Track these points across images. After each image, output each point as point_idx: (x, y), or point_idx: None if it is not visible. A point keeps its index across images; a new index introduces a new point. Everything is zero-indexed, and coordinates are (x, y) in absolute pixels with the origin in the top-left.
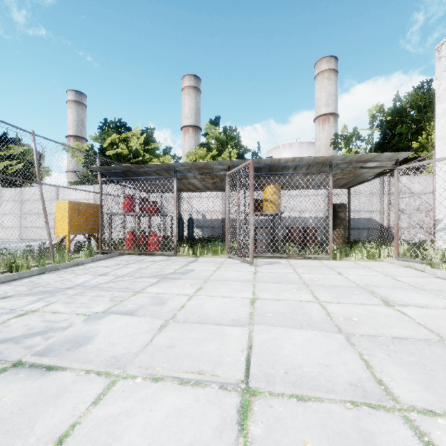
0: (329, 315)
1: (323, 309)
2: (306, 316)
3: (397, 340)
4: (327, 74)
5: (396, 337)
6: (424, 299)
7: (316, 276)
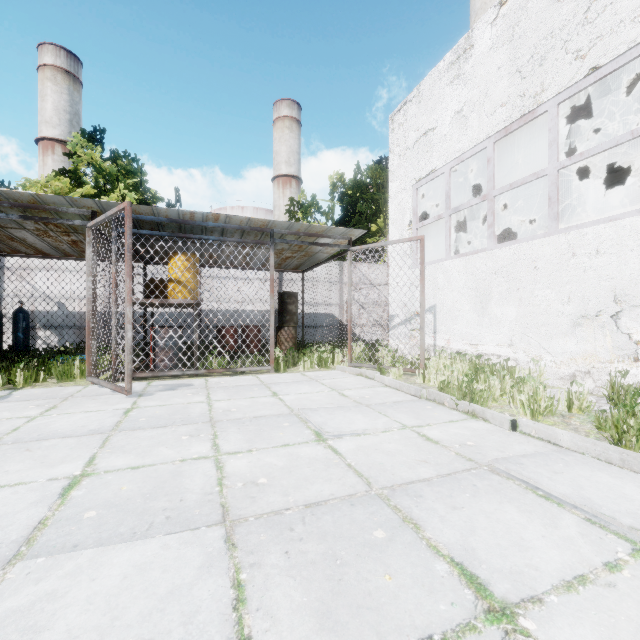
0: (221, 482)
1: (216, 472)
2: (174, 497)
3: (311, 510)
4: (289, 122)
5: (311, 504)
6: (365, 421)
7: (238, 403)
